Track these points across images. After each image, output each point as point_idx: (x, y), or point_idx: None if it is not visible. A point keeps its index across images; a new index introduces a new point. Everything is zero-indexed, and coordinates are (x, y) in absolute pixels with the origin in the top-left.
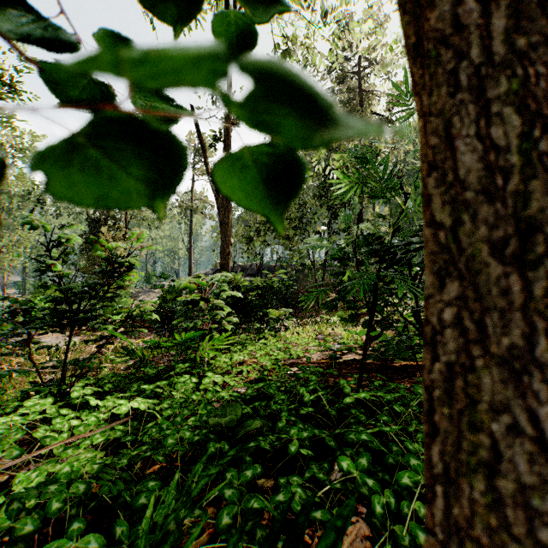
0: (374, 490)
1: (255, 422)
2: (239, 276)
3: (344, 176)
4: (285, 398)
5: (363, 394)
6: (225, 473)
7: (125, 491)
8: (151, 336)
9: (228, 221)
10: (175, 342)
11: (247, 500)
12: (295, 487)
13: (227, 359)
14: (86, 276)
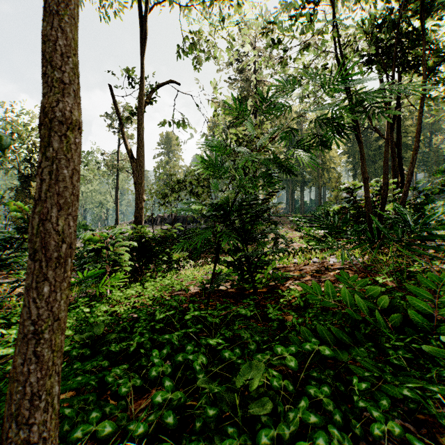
0: (156, 364)
1: (113, 335)
2: (144, 228)
3: (203, 160)
4: (144, 318)
5: (196, 312)
6: (73, 366)
7: (0, 383)
8: (77, 277)
9: (141, 182)
10: (74, 282)
11: (76, 377)
12: (116, 369)
13: (121, 293)
14: (1, 231)
